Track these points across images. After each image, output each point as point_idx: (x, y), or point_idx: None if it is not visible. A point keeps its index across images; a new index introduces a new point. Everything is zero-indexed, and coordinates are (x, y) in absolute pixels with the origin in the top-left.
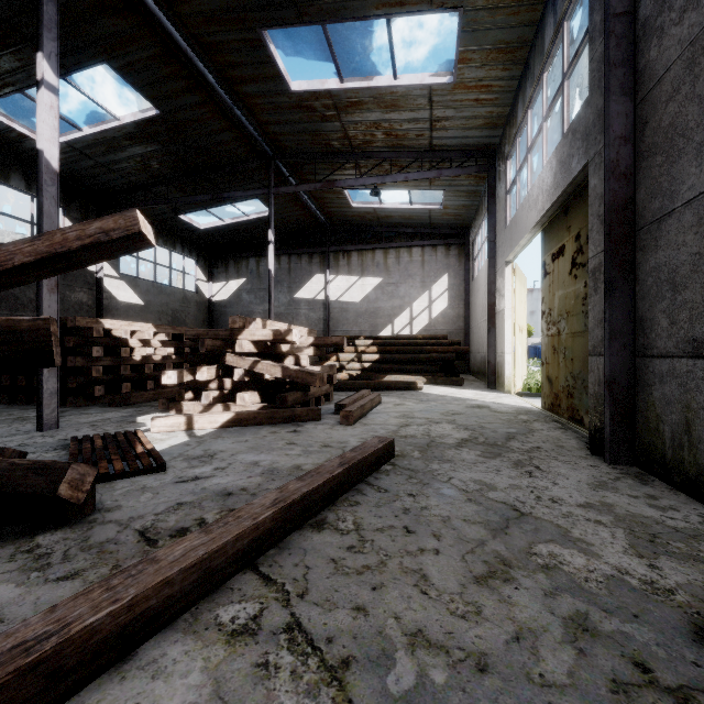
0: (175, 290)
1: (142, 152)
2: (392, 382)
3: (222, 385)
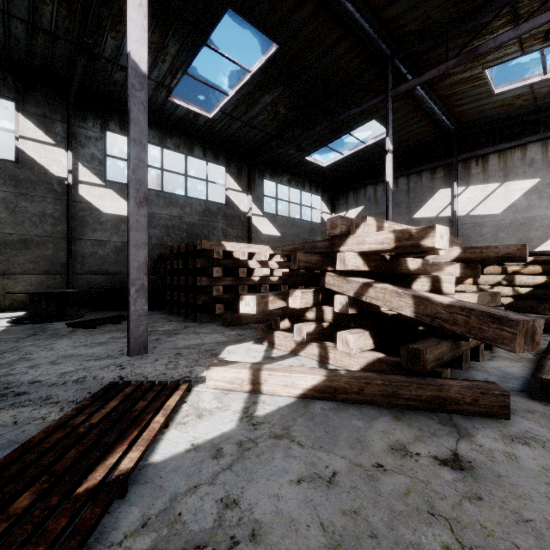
0: (304, 223)
1: (270, 100)
2: None
3: (321, 315)
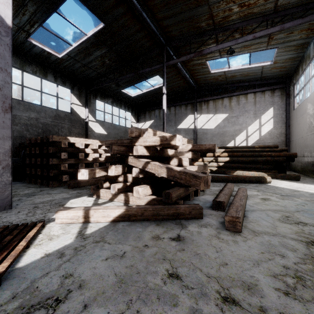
0: (121, 127)
1: (100, 54)
2: (246, 177)
3: (126, 179)
